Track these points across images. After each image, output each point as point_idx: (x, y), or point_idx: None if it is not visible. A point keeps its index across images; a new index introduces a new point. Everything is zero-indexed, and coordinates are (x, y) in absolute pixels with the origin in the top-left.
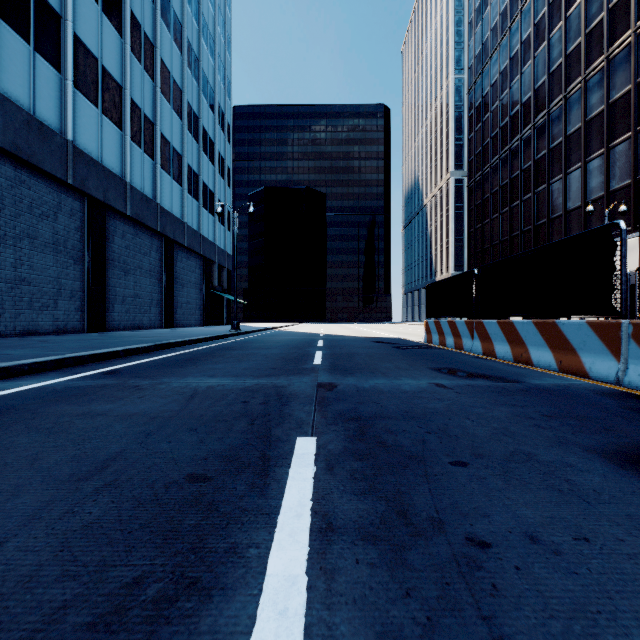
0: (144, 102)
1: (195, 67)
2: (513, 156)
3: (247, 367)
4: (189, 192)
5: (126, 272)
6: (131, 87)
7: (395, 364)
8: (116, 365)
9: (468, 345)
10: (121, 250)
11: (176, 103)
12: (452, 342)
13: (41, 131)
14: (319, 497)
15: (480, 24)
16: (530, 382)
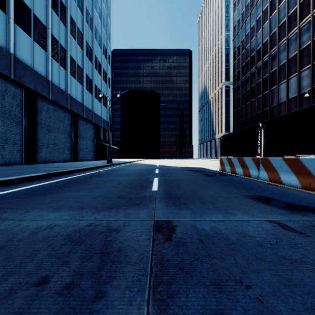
0: (60, 37)
1: (90, 23)
2: (258, 71)
3: (97, 195)
4: (87, 89)
5: (49, 131)
6: (52, 28)
7: (215, 191)
8: None
9: (255, 174)
10: (46, 118)
11: (79, 40)
12: (241, 171)
13: None
14: None
15: (240, 4)
16: None
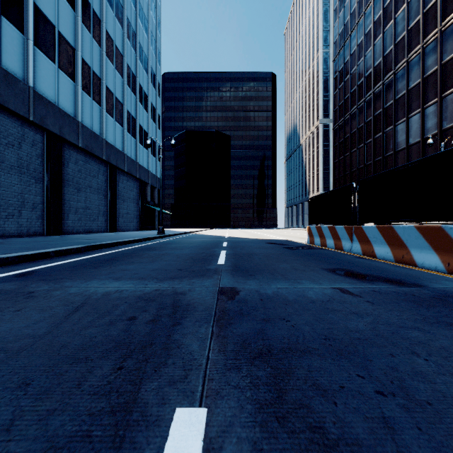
0: (93, 62)
1: (133, 39)
2: (367, 106)
3: (156, 268)
4: (128, 131)
5: (78, 190)
6: (82, 50)
7: (291, 264)
8: (38, 266)
9: (347, 246)
10: (74, 173)
11: (118, 64)
12: (332, 243)
13: (6, 78)
14: None
15: (342, 10)
16: (434, 287)
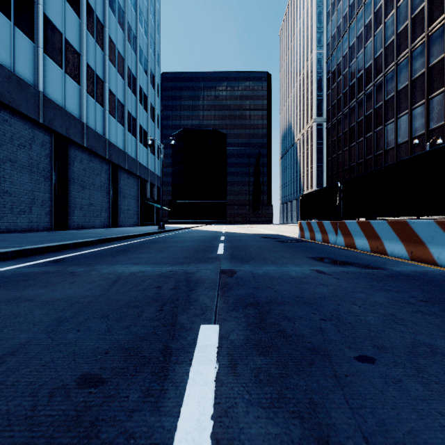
0: (96, 66)
1: (133, 42)
2: (359, 106)
3: (165, 256)
4: (129, 131)
5: (83, 187)
6: (87, 55)
7: (280, 254)
8: (64, 255)
9: (333, 239)
10: (79, 171)
11: (120, 67)
12: (320, 237)
13: (19, 84)
14: (221, 412)
15: (335, 13)
16: (392, 269)
